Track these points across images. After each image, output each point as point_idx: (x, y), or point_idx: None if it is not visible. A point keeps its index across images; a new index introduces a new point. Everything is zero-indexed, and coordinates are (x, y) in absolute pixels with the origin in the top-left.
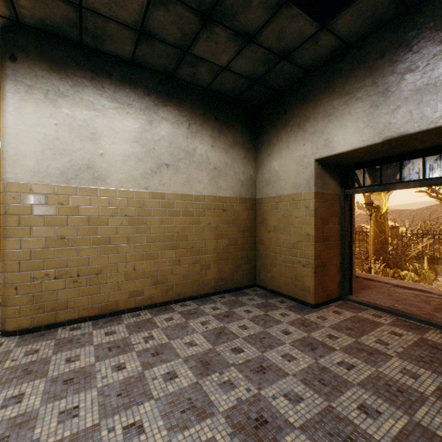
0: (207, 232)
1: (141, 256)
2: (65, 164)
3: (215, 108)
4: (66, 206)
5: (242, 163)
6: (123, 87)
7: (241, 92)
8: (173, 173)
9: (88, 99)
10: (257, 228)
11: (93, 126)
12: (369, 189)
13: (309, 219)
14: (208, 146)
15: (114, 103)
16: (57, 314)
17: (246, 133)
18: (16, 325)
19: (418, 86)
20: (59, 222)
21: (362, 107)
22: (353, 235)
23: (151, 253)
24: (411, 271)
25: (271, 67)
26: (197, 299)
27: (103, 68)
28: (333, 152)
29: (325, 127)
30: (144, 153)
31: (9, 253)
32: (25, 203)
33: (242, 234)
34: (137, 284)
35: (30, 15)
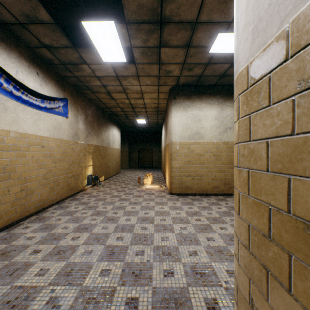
0: None
1: (217, 171)
2: (189, 133)
3: None
4: (190, 149)
5: None
6: (210, 97)
7: None
8: (232, 131)
9: (197, 105)
10: None
11: (199, 116)
12: None
13: None
14: None
15: (206, 105)
16: (187, 190)
17: None
18: (175, 191)
19: None
20: (188, 155)
21: None
22: None
23: (222, 169)
24: None
25: None
26: None
27: (202, 91)
28: None
29: None
30: (219, 124)
31: (173, 166)
32: (178, 148)
33: None
34: (216, 183)
35: (182, 83)
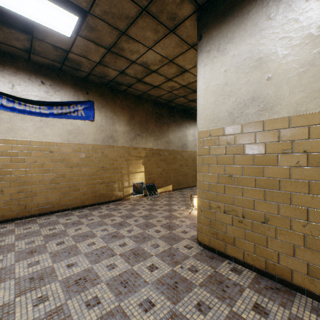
0: None
1: None
2: (232, 105)
3: None
4: (232, 146)
5: None
6: None
7: None
8: None
9: (252, 24)
10: None
11: (257, 51)
12: None
13: None
14: None
15: (284, 4)
16: (225, 246)
17: None
18: (201, 239)
19: None
20: (227, 160)
21: None
22: None
23: None
24: None
25: None
26: None
27: None
28: None
29: None
30: None
31: (198, 183)
32: (206, 145)
33: None
34: None
35: None
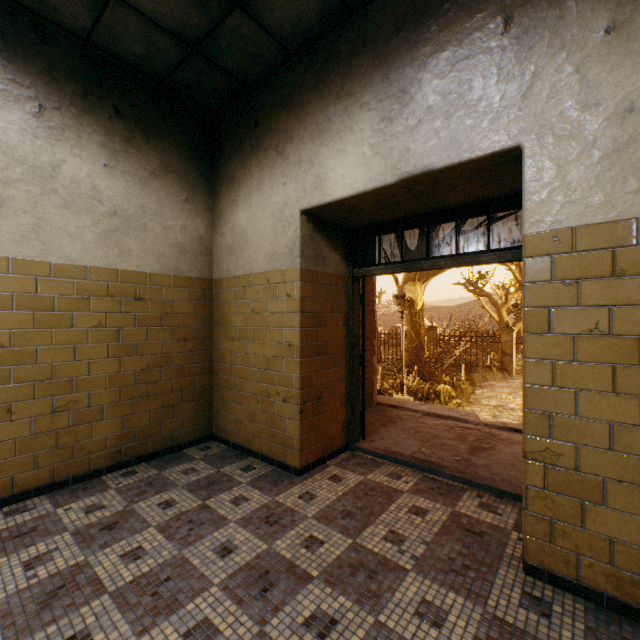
0: (94, 343)
1: None
2: None
3: (116, 90)
4: None
5: (181, 210)
6: None
7: (171, 70)
8: None
9: None
10: (215, 333)
11: None
12: (387, 269)
13: (293, 316)
14: (97, 164)
15: None
16: None
17: (190, 156)
18: None
19: (448, 88)
20: None
21: (370, 120)
22: (374, 341)
23: None
24: (449, 384)
25: (217, 20)
26: (64, 488)
27: None
28: (327, 198)
29: (316, 153)
30: None
31: None
32: None
33: (183, 345)
34: None
35: None
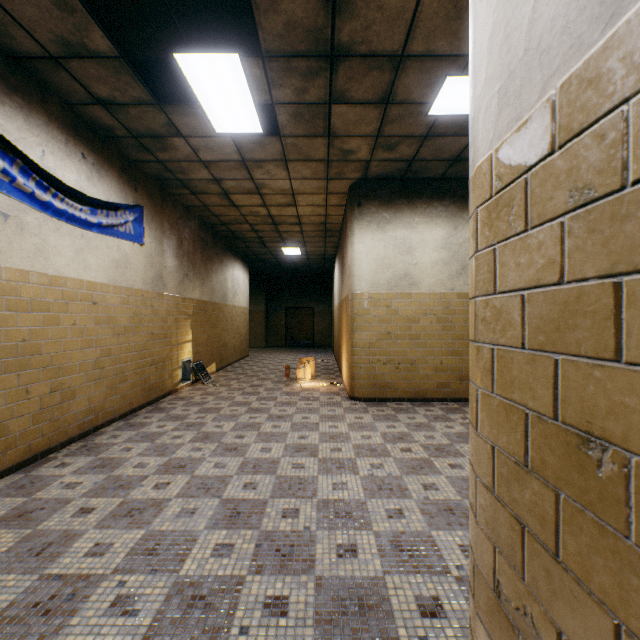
0: None
1: (446, 352)
2: (390, 276)
3: None
4: (390, 308)
5: None
6: (431, 202)
7: None
8: None
9: (405, 220)
10: None
11: (409, 241)
12: None
13: None
14: None
15: (424, 219)
16: (385, 391)
17: None
18: (361, 394)
19: None
20: (386, 320)
21: None
22: None
23: (456, 350)
24: None
25: None
26: None
27: (416, 191)
28: None
29: None
30: (450, 257)
31: (357, 342)
32: (366, 307)
33: None
34: (443, 377)
35: (374, 174)
